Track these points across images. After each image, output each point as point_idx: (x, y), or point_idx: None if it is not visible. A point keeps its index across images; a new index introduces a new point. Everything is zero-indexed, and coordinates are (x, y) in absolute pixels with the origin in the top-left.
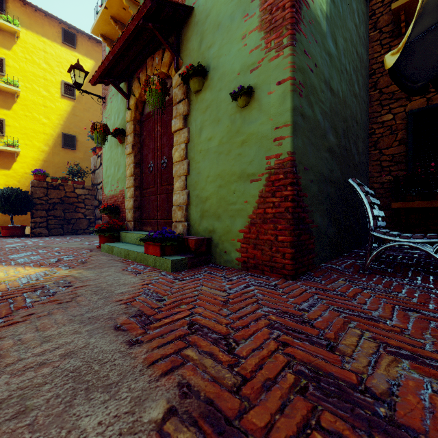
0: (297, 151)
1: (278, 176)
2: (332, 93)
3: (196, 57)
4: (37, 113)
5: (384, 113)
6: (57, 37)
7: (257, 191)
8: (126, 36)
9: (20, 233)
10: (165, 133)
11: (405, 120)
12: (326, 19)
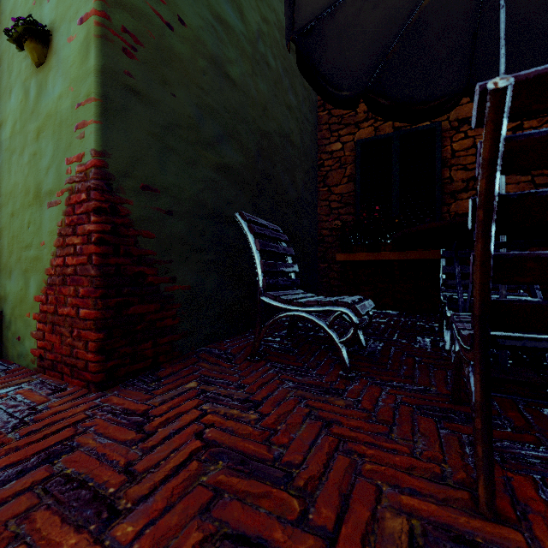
0: (114, 152)
1: (80, 196)
2: (231, 84)
3: None
4: None
5: (333, 140)
6: None
7: (56, 225)
8: None
9: None
10: None
11: (354, 152)
12: None
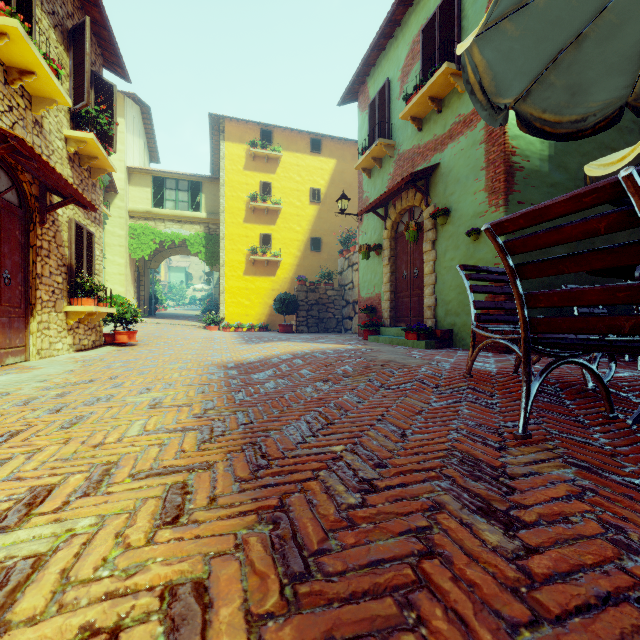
0: None
1: None
2: None
3: (441, 199)
4: (293, 223)
5: None
6: (307, 148)
7: (484, 298)
8: (391, 192)
9: (290, 329)
10: (417, 250)
11: None
12: (549, 160)
